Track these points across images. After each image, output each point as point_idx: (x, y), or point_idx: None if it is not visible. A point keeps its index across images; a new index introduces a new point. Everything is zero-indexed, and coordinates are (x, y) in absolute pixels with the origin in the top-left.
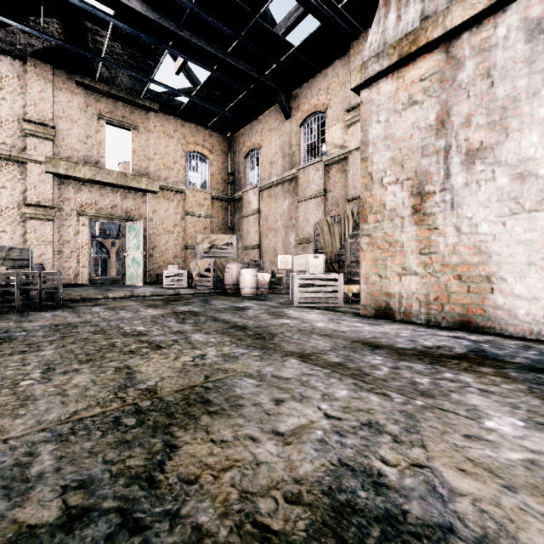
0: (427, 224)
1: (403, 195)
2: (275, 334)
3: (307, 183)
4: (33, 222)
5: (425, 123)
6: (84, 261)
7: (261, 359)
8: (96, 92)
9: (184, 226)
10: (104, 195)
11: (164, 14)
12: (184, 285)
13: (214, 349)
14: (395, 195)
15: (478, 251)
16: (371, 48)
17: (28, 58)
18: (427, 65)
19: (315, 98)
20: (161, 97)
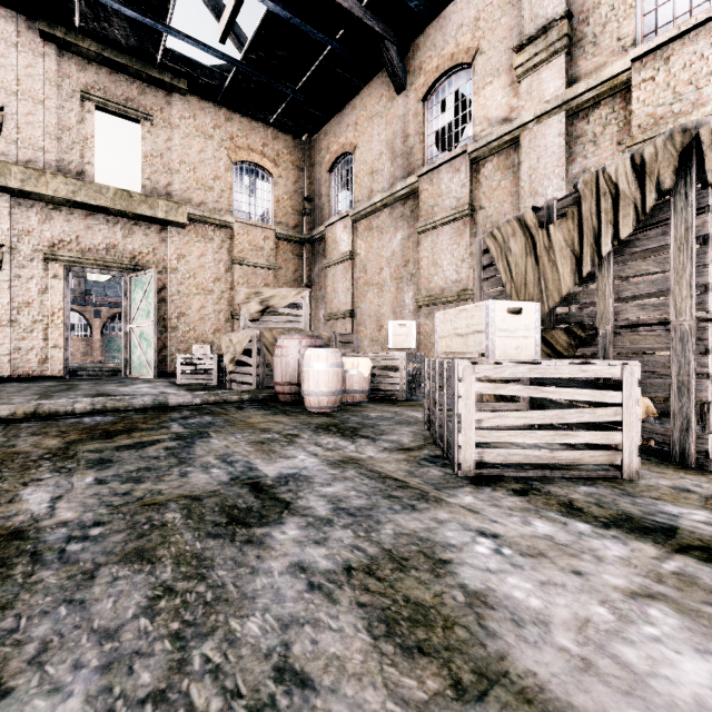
0: None
1: None
2: None
3: (436, 197)
4: None
5: None
6: (57, 337)
7: None
8: (78, 54)
9: (231, 282)
10: (94, 227)
11: None
12: (214, 379)
13: None
14: None
15: None
16: None
17: None
18: None
19: (452, 43)
20: (188, 65)
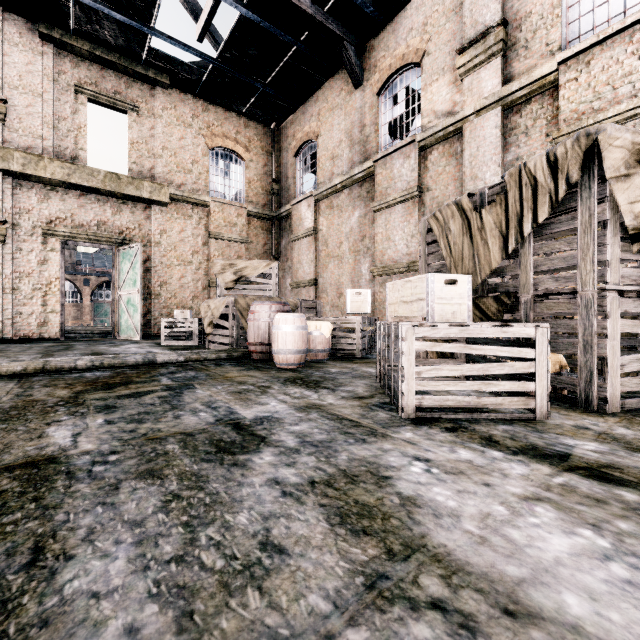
0: None
1: None
2: None
3: (389, 180)
4: None
5: None
6: (54, 303)
7: None
8: (72, 52)
9: (208, 254)
10: (86, 206)
11: None
12: (194, 340)
13: None
14: None
15: None
16: None
17: None
18: None
19: (403, 44)
20: (170, 62)
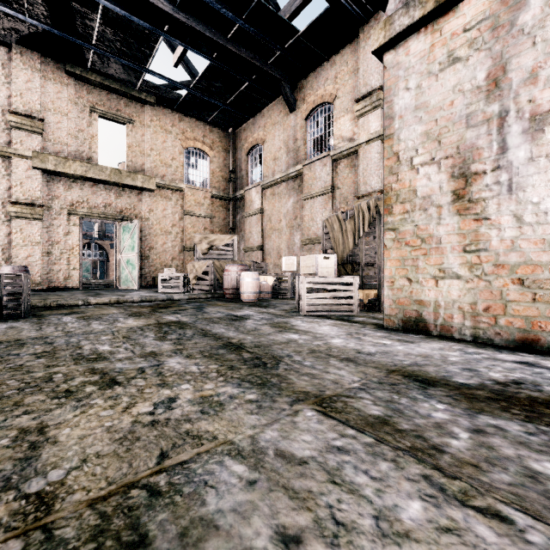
0: (473, 214)
1: (440, 177)
2: (280, 358)
3: (313, 179)
4: (19, 221)
5: (471, 85)
6: (75, 263)
7: (259, 408)
8: (88, 83)
9: (183, 226)
10: (97, 192)
11: None
12: (181, 289)
13: (191, 387)
14: (430, 178)
15: (548, 246)
16: None
17: (13, 45)
18: (474, 10)
19: (322, 88)
20: (157, 89)
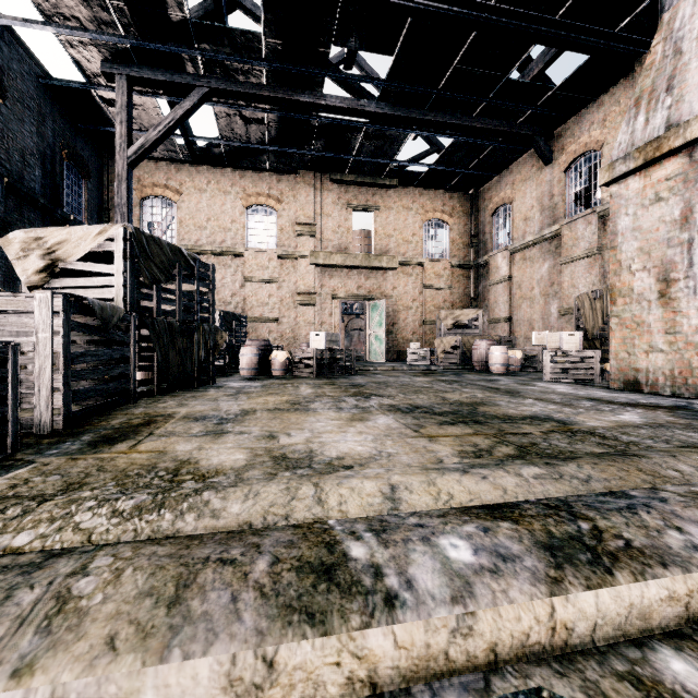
0: (671, 307)
1: (650, 281)
2: (521, 392)
3: (574, 240)
4: (302, 307)
5: (670, 218)
6: None
7: (510, 398)
8: (345, 184)
9: (423, 301)
10: (351, 277)
11: (411, 106)
12: (428, 362)
13: (480, 394)
14: (642, 280)
15: None
16: (620, 148)
17: (298, 171)
18: (672, 167)
19: (586, 134)
20: (400, 173)
